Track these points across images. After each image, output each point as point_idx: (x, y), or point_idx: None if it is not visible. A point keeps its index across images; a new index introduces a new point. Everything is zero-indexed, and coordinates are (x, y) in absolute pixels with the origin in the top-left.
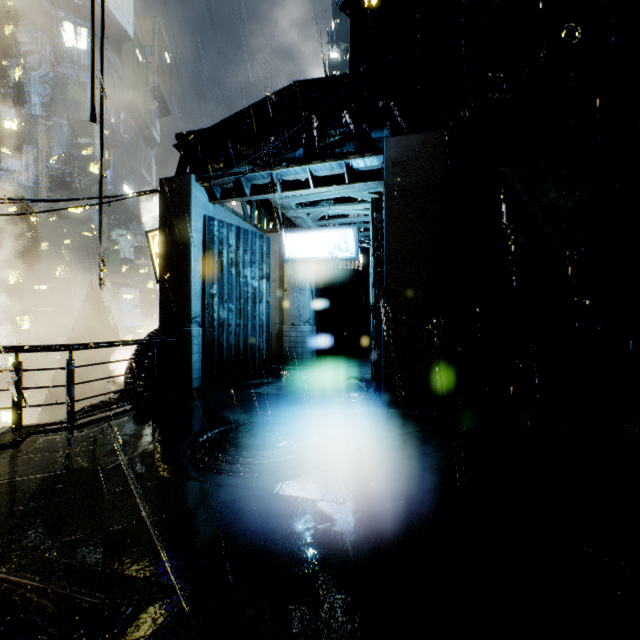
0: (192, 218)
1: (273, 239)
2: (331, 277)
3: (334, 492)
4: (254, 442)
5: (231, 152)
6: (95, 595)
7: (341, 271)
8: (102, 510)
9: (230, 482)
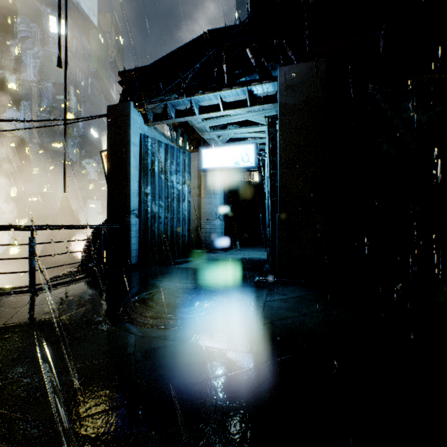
0: (131, 135)
1: (193, 157)
2: (236, 187)
3: (241, 343)
4: (174, 301)
5: (160, 85)
6: (0, 445)
7: (243, 182)
8: (36, 357)
9: (152, 334)
